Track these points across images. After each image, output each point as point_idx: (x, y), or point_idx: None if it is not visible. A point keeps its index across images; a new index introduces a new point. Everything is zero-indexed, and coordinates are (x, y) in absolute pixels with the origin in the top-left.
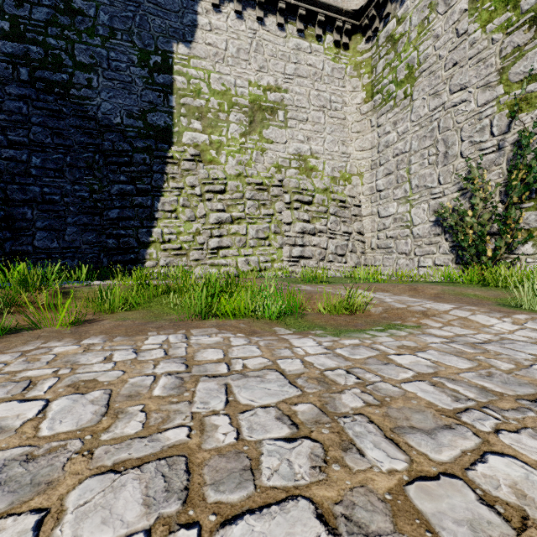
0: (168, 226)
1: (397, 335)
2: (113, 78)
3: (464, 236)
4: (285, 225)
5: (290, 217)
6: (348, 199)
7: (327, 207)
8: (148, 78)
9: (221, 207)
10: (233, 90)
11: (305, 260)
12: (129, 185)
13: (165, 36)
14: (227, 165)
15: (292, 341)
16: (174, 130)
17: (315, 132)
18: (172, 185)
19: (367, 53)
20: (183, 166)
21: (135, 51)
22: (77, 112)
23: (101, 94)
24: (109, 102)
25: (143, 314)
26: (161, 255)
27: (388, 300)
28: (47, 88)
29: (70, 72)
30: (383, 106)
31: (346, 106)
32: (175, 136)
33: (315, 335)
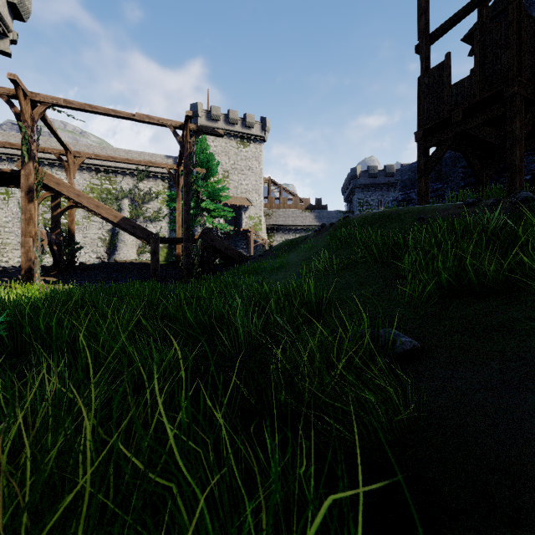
0: None
1: None
2: None
3: None
4: None
5: None
6: None
7: None
8: None
9: None
10: None
11: None
12: None
13: None
14: None
15: None
16: None
17: None
18: None
19: None
20: None
21: None
22: None
23: None
24: None
25: None
26: None
27: None
28: None
29: None
30: None
31: None
32: None
33: None
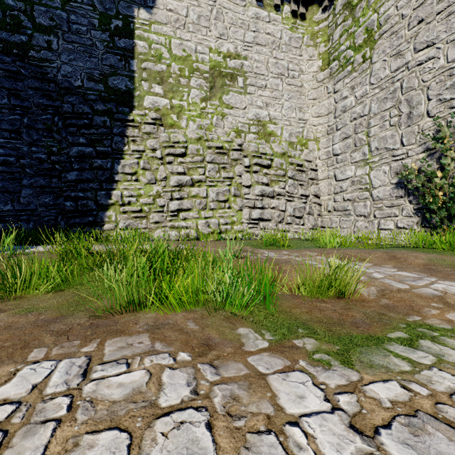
0: (128, 189)
1: (450, 361)
2: (74, 41)
3: (433, 198)
4: (245, 188)
5: (250, 180)
6: (305, 163)
7: (285, 171)
8: (109, 42)
9: (181, 170)
10: (194, 56)
11: (265, 222)
12: (89, 148)
13: (126, 1)
14: (188, 129)
15: (274, 384)
16: (136, 94)
17: (274, 99)
18: (132, 148)
19: (324, 22)
20: (144, 129)
21: (96, 15)
22: (36, 73)
23: (61, 56)
24: (69, 65)
25: (63, 298)
26: (120, 218)
27: (378, 276)
28: (5, 49)
29: (29, 34)
30: (340, 72)
31: (302, 74)
32: (136, 100)
33: (307, 357)
